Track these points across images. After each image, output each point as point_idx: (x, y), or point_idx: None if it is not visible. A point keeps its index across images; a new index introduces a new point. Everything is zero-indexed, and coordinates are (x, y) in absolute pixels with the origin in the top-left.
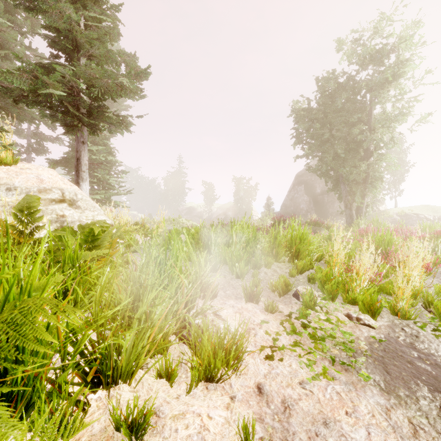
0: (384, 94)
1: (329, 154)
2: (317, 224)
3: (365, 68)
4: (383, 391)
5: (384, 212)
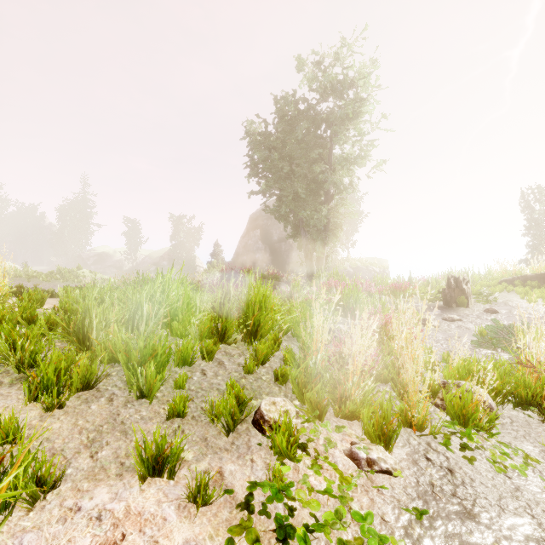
0: (345, 131)
1: (288, 193)
2: (276, 278)
3: (326, 99)
4: None
5: (339, 264)
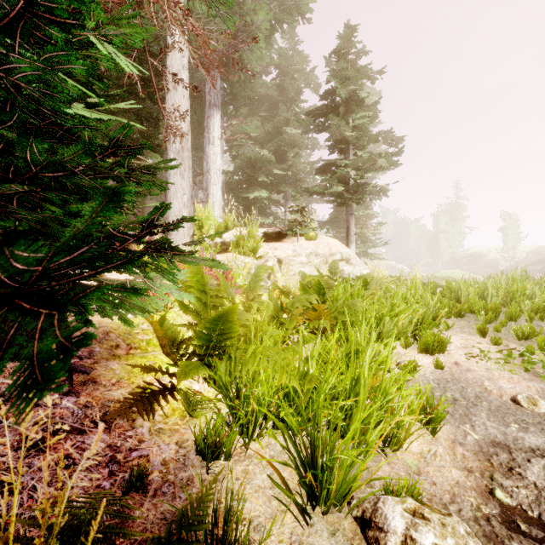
0: None
1: None
2: None
3: None
4: None
5: None
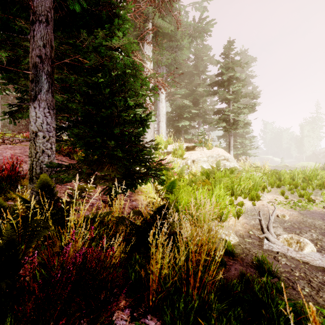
0: None
1: None
2: None
3: None
4: (300, 214)
5: None
